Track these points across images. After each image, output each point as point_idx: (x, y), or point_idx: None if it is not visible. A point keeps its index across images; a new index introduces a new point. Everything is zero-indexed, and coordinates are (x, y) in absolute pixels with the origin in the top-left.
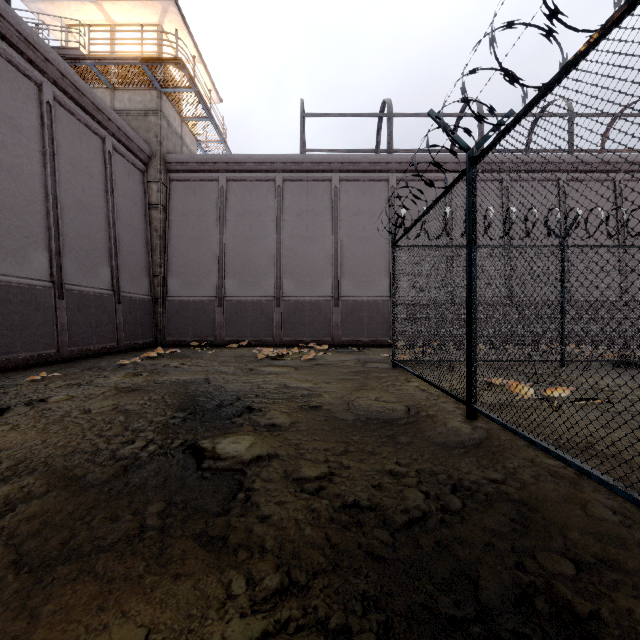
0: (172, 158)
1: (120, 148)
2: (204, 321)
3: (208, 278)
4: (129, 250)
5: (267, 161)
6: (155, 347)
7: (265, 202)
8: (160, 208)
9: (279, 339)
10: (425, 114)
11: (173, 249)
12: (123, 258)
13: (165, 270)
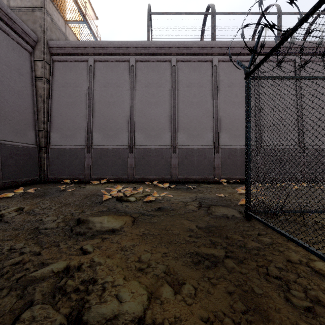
0: (53, 44)
1: (3, 26)
2: (76, 163)
3: (80, 132)
4: (12, 108)
5: (123, 46)
6: (38, 183)
7: (122, 77)
8: (44, 80)
9: (132, 177)
10: (239, 12)
11: (54, 111)
12: (4, 113)
13: (48, 126)
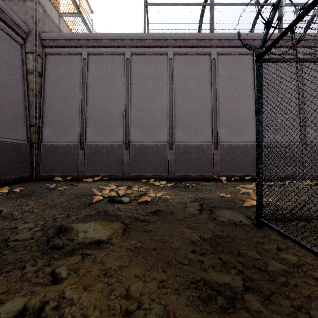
0: (45, 36)
1: None
2: (70, 160)
3: (73, 127)
4: (1, 102)
5: (118, 38)
6: (29, 181)
7: (117, 70)
8: (35, 73)
9: (127, 174)
10: (238, 4)
11: (47, 106)
12: None
13: (40, 121)
